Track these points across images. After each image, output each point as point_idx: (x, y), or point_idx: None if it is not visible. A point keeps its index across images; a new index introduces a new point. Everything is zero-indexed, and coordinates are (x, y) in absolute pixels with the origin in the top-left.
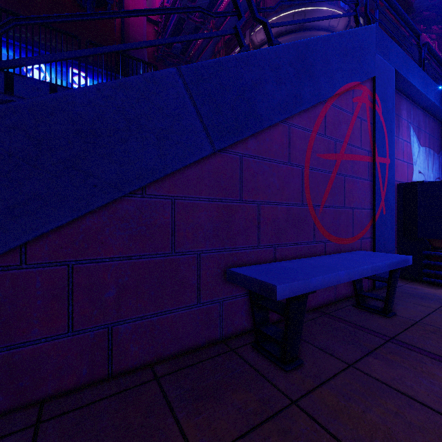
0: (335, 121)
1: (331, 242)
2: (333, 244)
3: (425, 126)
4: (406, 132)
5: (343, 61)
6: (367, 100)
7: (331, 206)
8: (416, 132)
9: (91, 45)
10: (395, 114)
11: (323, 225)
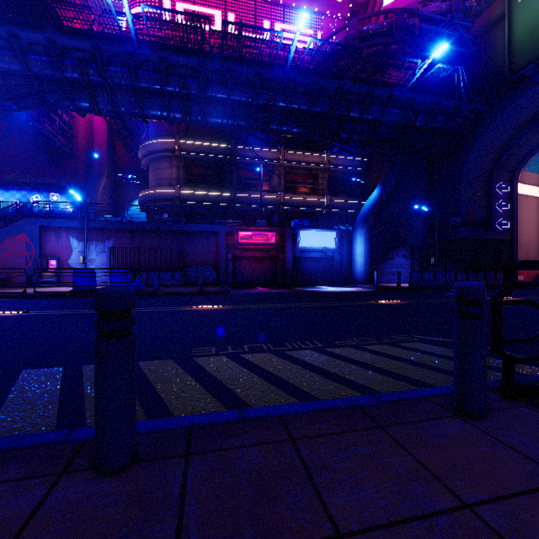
0: (6, 247)
1: (4, 274)
2: (5, 275)
3: (87, 233)
4: (66, 239)
5: (8, 233)
6: (22, 239)
7: (4, 266)
8: (76, 237)
9: (65, 176)
10: (56, 235)
11: (0, 270)
